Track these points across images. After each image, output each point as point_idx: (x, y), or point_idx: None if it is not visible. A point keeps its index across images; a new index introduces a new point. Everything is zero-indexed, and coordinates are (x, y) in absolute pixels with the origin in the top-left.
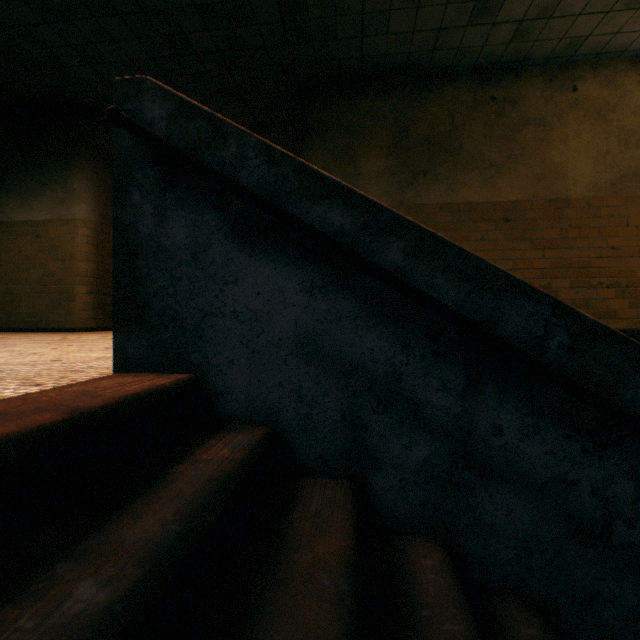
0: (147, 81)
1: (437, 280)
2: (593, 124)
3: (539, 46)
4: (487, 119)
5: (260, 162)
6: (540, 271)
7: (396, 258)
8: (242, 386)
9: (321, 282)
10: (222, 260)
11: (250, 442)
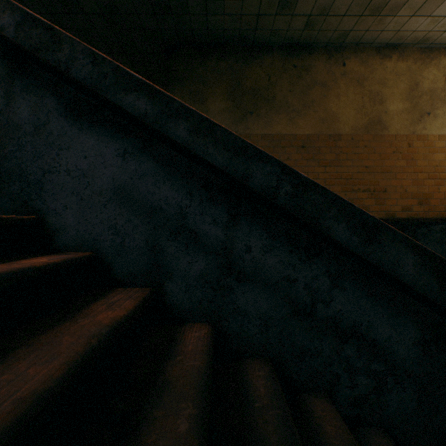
0: None
1: (210, 150)
2: (355, 88)
3: (322, 34)
4: (291, 80)
5: (87, 62)
6: (323, 180)
7: (183, 134)
8: (73, 224)
9: (131, 150)
10: (58, 132)
11: (69, 257)
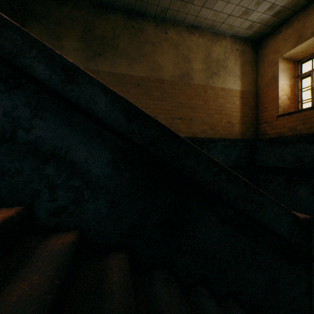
0: None
1: None
2: (173, 50)
3: (150, 7)
4: (130, 36)
5: None
6: (153, 110)
7: None
8: None
9: None
10: None
11: None
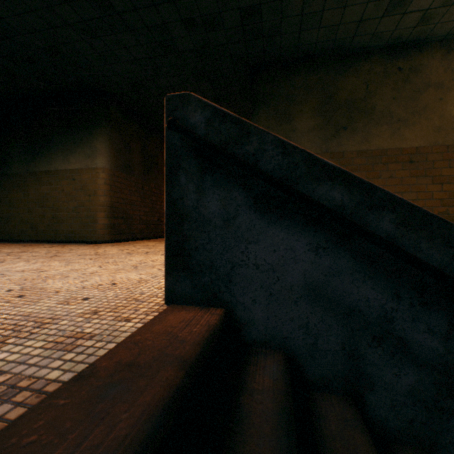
0: (190, 96)
1: (423, 245)
2: None
3: (440, 27)
4: (395, 85)
5: (276, 153)
6: (439, 201)
7: (387, 227)
8: (262, 319)
9: (324, 244)
10: (246, 225)
11: (280, 370)
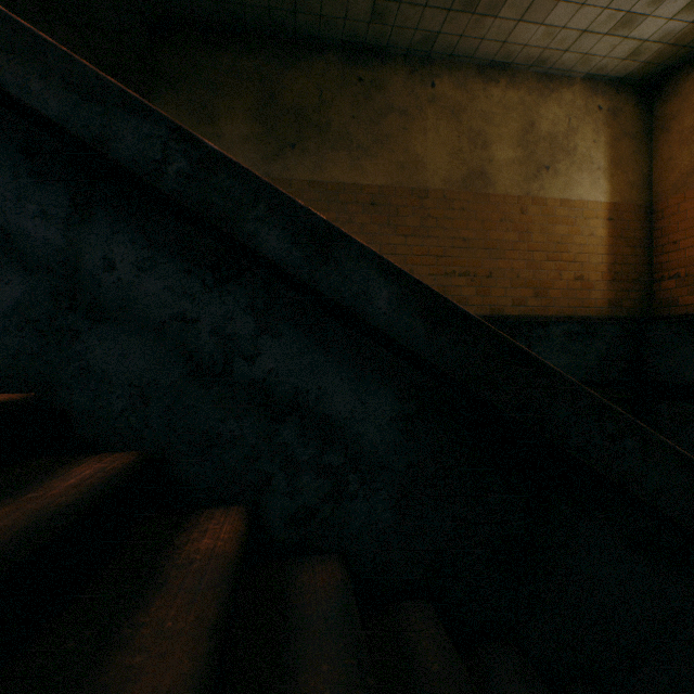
0: None
1: (35, 85)
2: (448, 121)
3: (398, 33)
4: (355, 100)
5: None
6: (404, 257)
7: None
8: None
9: None
10: None
11: None
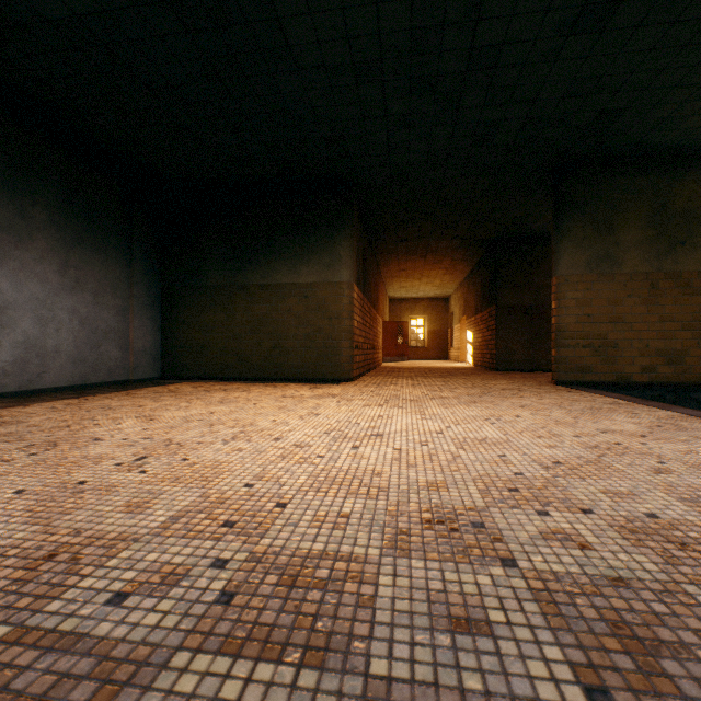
0: None
1: None
2: None
3: None
4: None
5: None
6: None
7: None
8: None
9: None
10: None
11: None
